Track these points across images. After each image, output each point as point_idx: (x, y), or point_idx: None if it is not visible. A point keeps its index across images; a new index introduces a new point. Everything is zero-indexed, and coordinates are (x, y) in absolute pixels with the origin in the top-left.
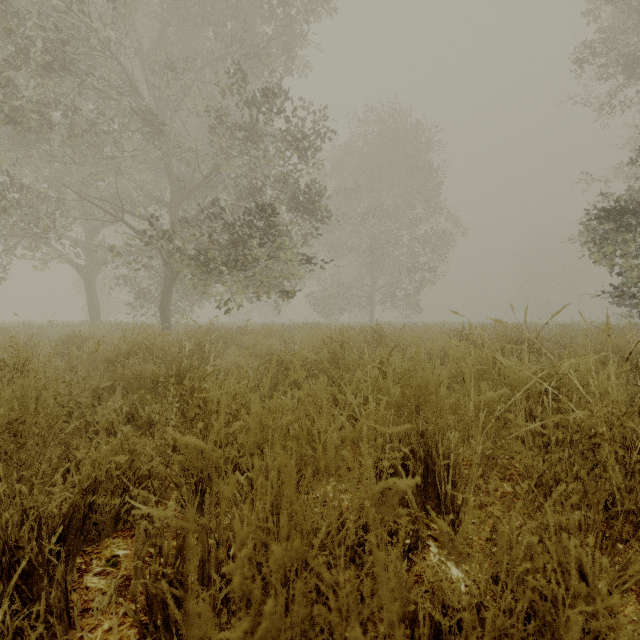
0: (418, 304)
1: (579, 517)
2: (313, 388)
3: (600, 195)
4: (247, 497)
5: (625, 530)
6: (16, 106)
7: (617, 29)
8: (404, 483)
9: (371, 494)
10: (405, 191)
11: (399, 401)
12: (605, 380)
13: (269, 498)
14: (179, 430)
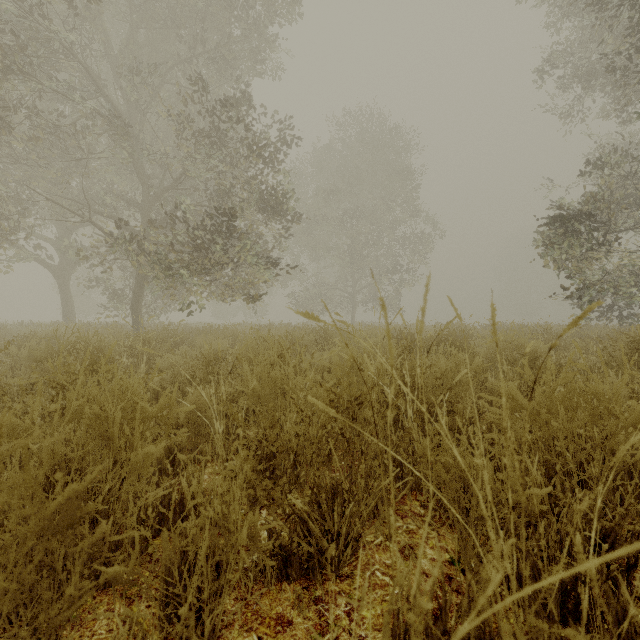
0: (399, 304)
1: (258, 468)
2: (123, 377)
3: (552, 201)
4: (61, 467)
5: (342, 485)
6: None
7: (572, 43)
8: (156, 449)
9: (137, 459)
10: (385, 193)
11: (257, 392)
12: (367, 370)
13: (49, 462)
14: None
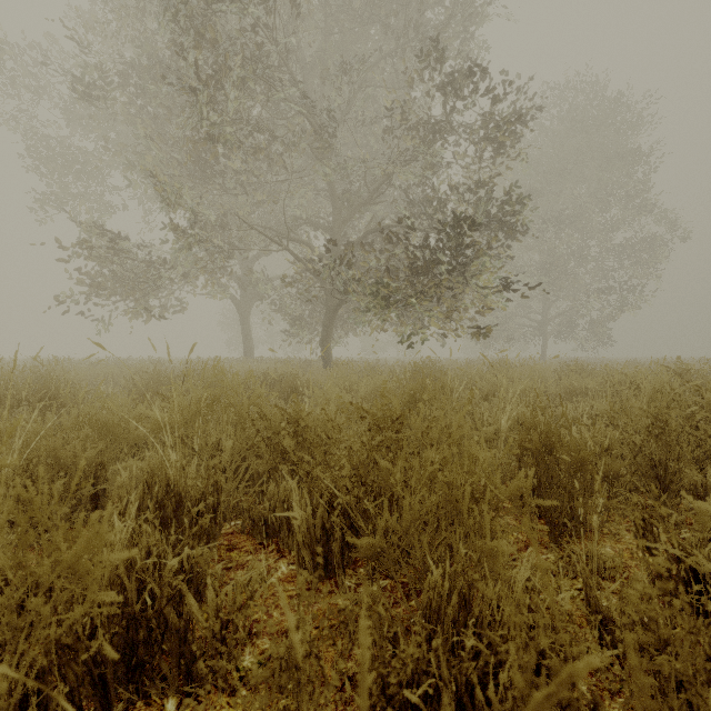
0: (609, 335)
1: None
2: None
3: None
4: None
5: None
6: (212, 134)
7: None
8: None
9: None
10: (594, 189)
11: None
12: None
13: None
14: (550, 524)
